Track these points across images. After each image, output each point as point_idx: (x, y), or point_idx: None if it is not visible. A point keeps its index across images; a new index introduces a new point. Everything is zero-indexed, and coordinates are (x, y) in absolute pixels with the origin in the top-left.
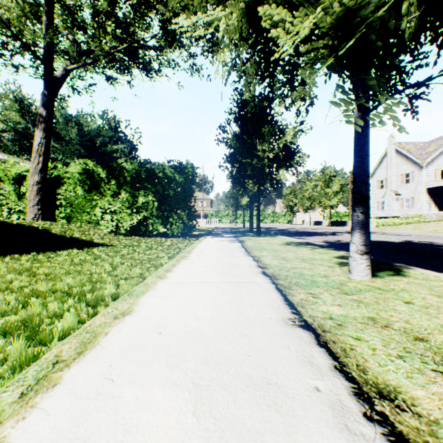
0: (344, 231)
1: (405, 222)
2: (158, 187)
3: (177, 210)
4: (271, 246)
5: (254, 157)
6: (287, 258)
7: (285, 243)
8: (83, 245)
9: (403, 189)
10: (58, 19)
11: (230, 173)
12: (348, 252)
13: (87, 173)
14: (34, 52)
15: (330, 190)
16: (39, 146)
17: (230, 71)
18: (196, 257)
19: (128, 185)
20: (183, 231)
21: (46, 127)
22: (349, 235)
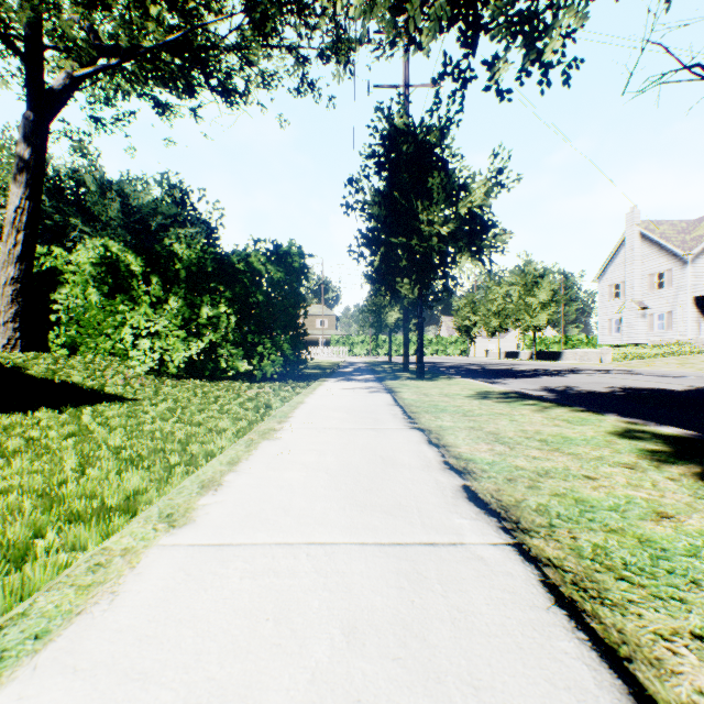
0: (564, 369)
1: (658, 353)
2: (238, 289)
3: (272, 330)
4: (453, 400)
5: (412, 235)
6: (505, 437)
7: (477, 394)
8: (72, 400)
9: (653, 298)
10: None
11: (368, 264)
12: (625, 417)
13: (107, 263)
14: (4, 38)
15: (534, 299)
16: (16, 213)
17: (373, 0)
18: (297, 432)
19: (181, 286)
20: (283, 370)
21: (31, 179)
22: (579, 377)
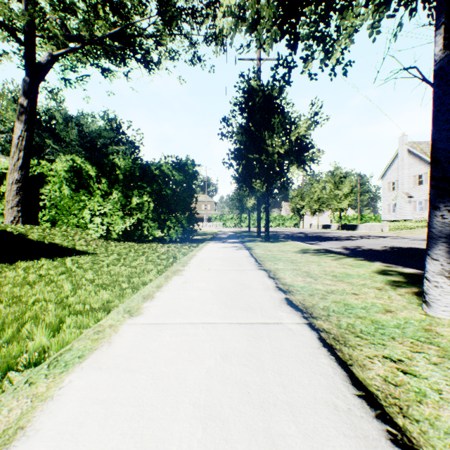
0: (358, 235)
1: (418, 226)
2: (155, 186)
3: (176, 212)
4: (285, 254)
5: (262, 153)
6: (313, 274)
7: (301, 250)
8: (58, 253)
9: (415, 191)
10: (46, 2)
11: (235, 171)
12: (385, 263)
13: (74, 170)
14: (12, 32)
15: (340, 191)
16: (19, 139)
17: (237, 24)
18: (193, 271)
19: (120, 184)
20: (183, 236)
21: (28, 119)
22: (366, 240)
